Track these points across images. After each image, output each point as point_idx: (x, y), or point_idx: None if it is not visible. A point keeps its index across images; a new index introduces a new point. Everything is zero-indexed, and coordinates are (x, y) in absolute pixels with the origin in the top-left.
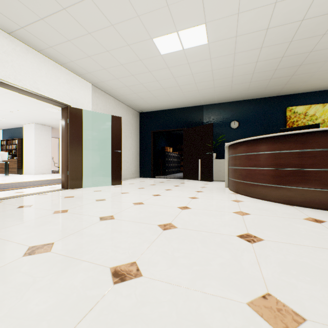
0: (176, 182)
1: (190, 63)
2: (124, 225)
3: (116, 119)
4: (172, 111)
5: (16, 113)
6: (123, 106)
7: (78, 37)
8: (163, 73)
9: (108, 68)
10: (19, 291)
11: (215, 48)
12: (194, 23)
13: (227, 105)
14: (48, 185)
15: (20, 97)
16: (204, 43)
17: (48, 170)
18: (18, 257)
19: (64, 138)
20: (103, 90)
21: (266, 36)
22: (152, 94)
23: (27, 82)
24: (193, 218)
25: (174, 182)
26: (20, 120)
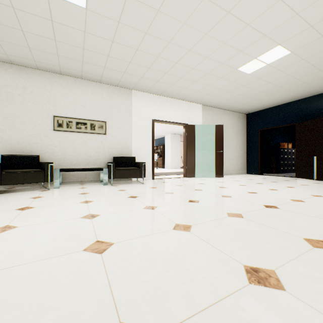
0: (279, 179)
1: (280, 69)
2: (204, 193)
3: (218, 127)
4: (281, 107)
5: (161, 129)
6: (228, 113)
7: (189, 85)
8: (256, 83)
9: (210, 93)
10: (163, 198)
11: (303, 52)
12: (268, 49)
13: None
14: (177, 174)
15: None
16: (286, 54)
17: (178, 166)
18: (163, 193)
19: (184, 145)
20: (210, 106)
21: None
22: (253, 98)
23: (166, 117)
24: (248, 196)
25: (277, 179)
26: (163, 133)
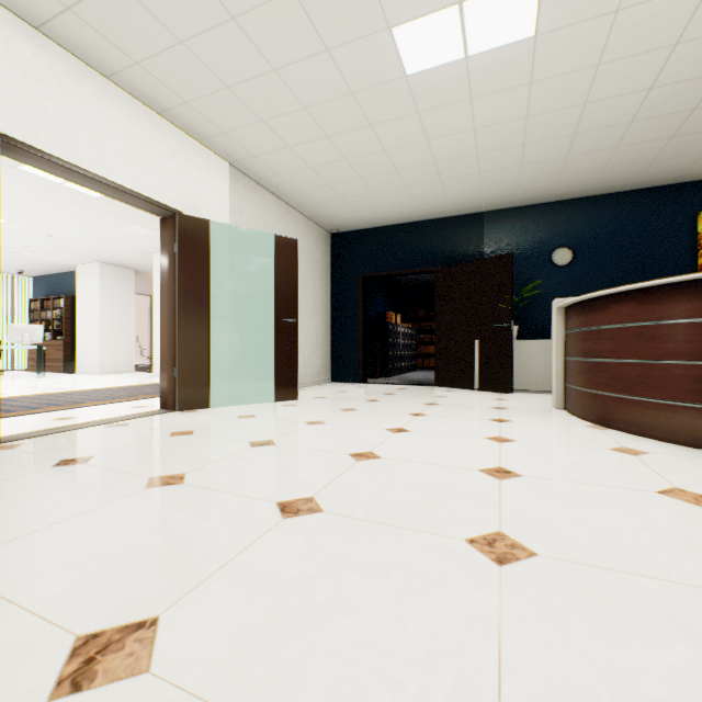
0: (424, 395)
1: (475, 99)
2: (361, 540)
3: (285, 245)
4: (408, 229)
5: (60, 239)
6: (296, 218)
7: (205, 30)
8: (402, 129)
9: (272, 119)
10: None
11: (550, 52)
12: None
13: (543, 210)
14: (130, 400)
15: (67, 199)
16: (524, 37)
17: (129, 365)
18: (33, 700)
19: (168, 289)
20: (254, 180)
21: (700, 5)
22: (368, 186)
23: (81, 150)
24: (557, 514)
25: (419, 393)
26: (70, 255)
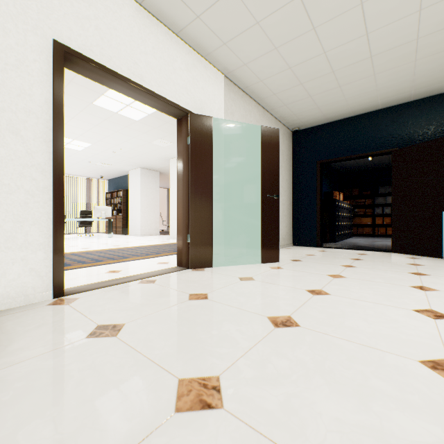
0: (394, 262)
1: None
2: None
3: (269, 134)
4: (363, 119)
5: (119, 154)
6: (269, 120)
7: None
8: (395, 0)
9: (266, 18)
10: None
11: None
12: None
13: None
14: (157, 256)
15: (121, 124)
16: None
17: (156, 231)
18: None
19: (182, 173)
20: (241, 89)
21: None
22: (337, 80)
23: (122, 62)
24: None
25: (386, 260)
26: (125, 164)
